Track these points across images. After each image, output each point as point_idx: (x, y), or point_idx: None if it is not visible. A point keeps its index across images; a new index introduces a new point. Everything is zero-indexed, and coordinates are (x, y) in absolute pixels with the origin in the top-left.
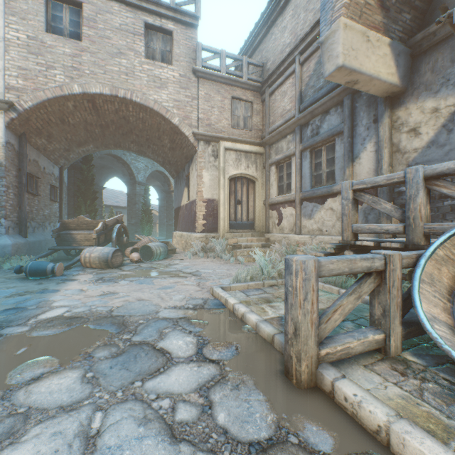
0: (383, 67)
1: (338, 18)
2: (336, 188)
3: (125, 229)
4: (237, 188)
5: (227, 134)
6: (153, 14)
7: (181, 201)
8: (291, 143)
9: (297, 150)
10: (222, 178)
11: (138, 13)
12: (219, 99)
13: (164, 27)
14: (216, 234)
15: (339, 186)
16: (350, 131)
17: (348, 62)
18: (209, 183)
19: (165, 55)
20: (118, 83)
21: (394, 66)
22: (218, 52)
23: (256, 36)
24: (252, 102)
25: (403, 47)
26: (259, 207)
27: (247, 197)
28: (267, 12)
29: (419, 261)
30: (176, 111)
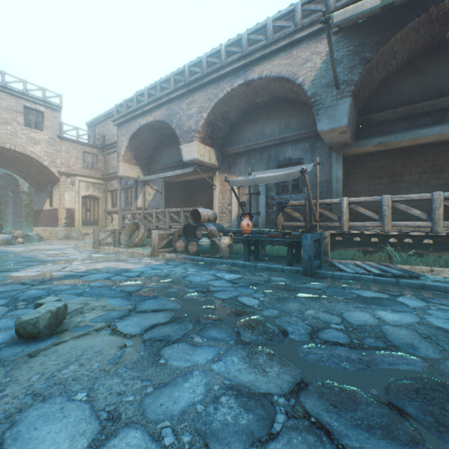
0: (139, 175)
1: (121, 162)
2: (133, 208)
3: (1, 226)
4: (88, 202)
5: (81, 172)
6: (30, 101)
7: (44, 206)
8: (117, 184)
9: (120, 188)
10: (78, 197)
11: (20, 100)
12: (76, 153)
13: (38, 109)
14: (74, 228)
15: (133, 208)
16: (136, 188)
17: (125, 174)
18: (69, 199)
19: (38, 124)
20: (6, 140)
21: (143, 174)
22: (75, 127)
23: (100, 118)
24: (98, 155)
25: (145, 169)
26: (102, 213)
27: (94, 208)
28: (106, 112)
29: (124, 230)
30: (47, 158)
